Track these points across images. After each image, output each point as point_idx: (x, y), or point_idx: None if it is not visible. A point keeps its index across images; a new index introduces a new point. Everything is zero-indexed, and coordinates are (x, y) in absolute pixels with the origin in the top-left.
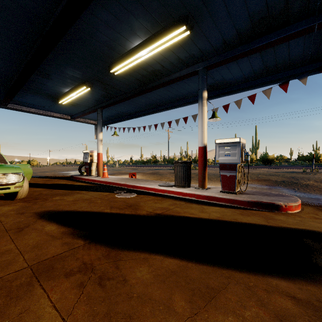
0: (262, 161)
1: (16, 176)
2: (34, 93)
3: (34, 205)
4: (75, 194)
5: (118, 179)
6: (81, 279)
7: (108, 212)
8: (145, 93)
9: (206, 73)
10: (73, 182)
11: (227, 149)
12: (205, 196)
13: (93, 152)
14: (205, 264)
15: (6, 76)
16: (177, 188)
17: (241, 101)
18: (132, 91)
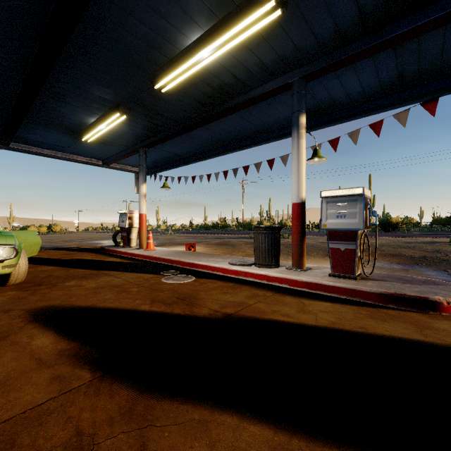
0: (382, 226)
1: (5, 250)
2: (46, 125)
3: (33, 296)
4: (100, 276)
5: (169, 253)
6: None
7: (147, 310)
8: (209, 122)
9: (305, 86)
10: (103, 257)
11: (340, 206)
12: (304, 282)
13: (134, 212)
14: (327, 444)
15: (2, 98)
16: (259, 269)
17: (359, 132)
18: (189, 121)
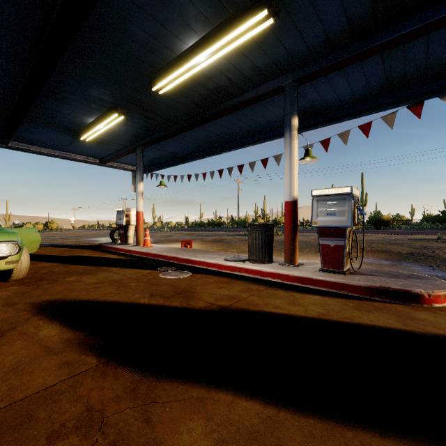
0: (373, 224)
1: (8, 246)
2: (45, 125)
3: (35, 290)
4: (100, 272)
5: (165, 250)
6: (81, 443)
7: (146, 303)
8: (205, 123)
9: (297, 89)
10: (101, 254)
11: (330, 204)
12: (295, 277)
13: (131, 210)
14: (310, 416)
15: (2, 99)
16: (253, 265)
17: (349, 133)
18: (185, 121)
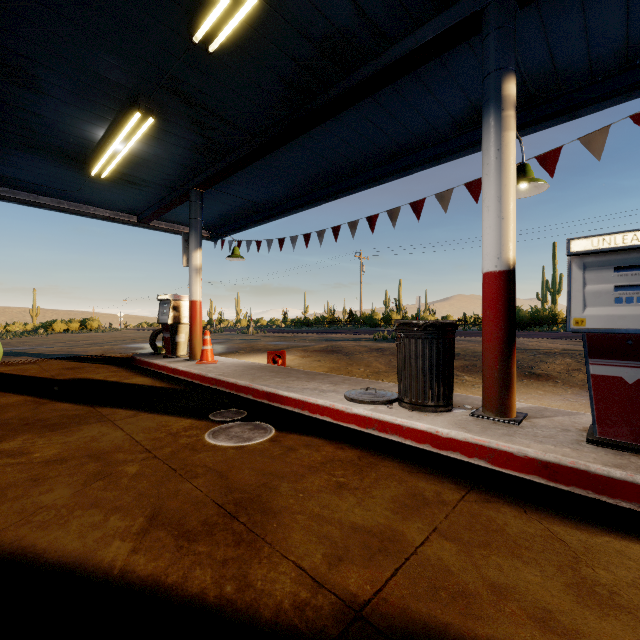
0: None
1: None
2: (24, 147)
3: None
4: (86, 424)
5: (235, 370)
6: None
7: (113, 572)
8: (307, 130)
9: (514, 14)
10: (125, 376)
11: (626, 273)
12: (533, 461)
13: (182, 298)
14: None
15: None
16: (412, 415)
17: (606, 133)
18: (270, 129)
